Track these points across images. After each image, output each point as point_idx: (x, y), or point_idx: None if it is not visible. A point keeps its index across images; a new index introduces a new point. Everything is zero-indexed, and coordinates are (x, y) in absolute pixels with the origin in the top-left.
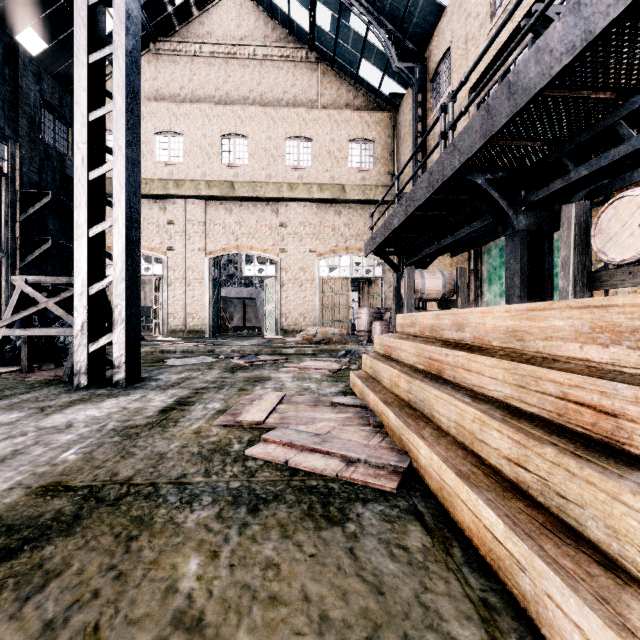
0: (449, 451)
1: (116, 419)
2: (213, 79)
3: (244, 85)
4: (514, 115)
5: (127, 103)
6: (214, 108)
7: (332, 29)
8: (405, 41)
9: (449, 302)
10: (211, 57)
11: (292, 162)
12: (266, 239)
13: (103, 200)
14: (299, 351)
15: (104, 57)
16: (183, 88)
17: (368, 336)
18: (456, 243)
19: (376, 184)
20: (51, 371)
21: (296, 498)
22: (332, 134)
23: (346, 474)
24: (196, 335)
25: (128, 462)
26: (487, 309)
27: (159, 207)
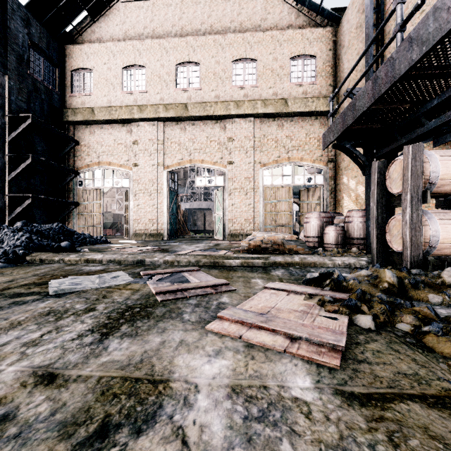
0: None
1: None
2: (170, 17)
3: (196, 19)
4: None
5: None
6: (171, 41)
7: None
8: None
9: None
10: None
11: (238, 82)
12: (215, 153)
13: None
14: (245, 263)
15: None
16: (146, 28)
17: (318, 242)
18: None
19: (318, 96)
20: None
21: None
22: (275, 53)
23: None
24: (155, 238)
25: None
26: None
27: (126, 130)
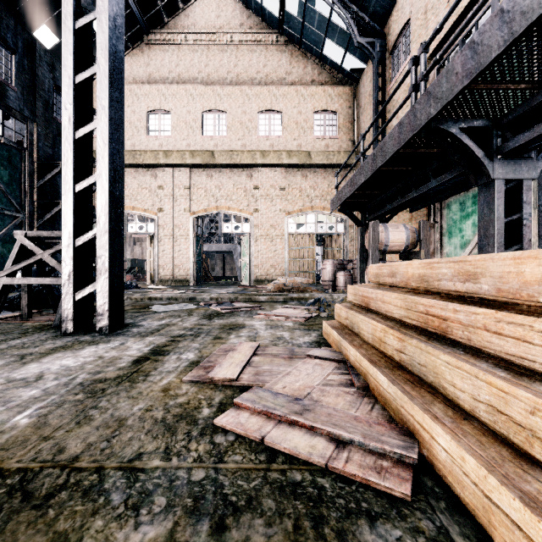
0: (486, 447)
1: (88, 370)
2: (196, 63)
3: (223, 67)
4: (509, 45)
5: (110, 65)
6: (197, 88)
7: (299, 13)
8: (366, 18)
9: (411, 254)
10: (195, 44)
11: (264, 133)
12: (241, 200)
13: (90, 158)
14: (271, 299)
15: (89, 22)
16: (171, 72)
17: (332, 285)
18: (420, 197)
19: (338, 150)
20: (48, 316)
21: (276, 506)
22: (299, 107)
23: (338, 464)
24: (182, 284)
25: (81, 431)
26: (526, 253)
27: (151, 174)
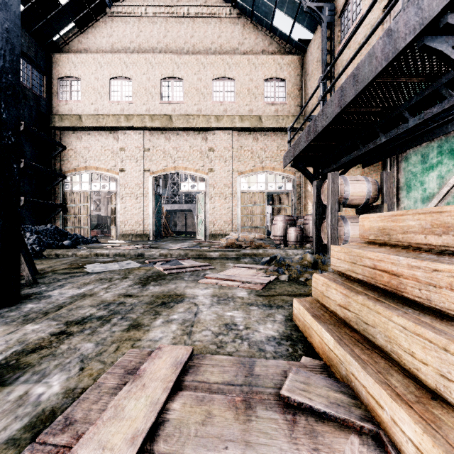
0: None
1: None
2: (155, 34)
3: (180, 38)
4: None
5: None
6: (156, 57)
7: None
8: None
9: (372, 207)
10: (154, 17)
11: (218, 98)
12: (197, 161)
13: None
14: (223, 255)
15: None
16: (132, 42)
17: (283, 240)
18: (389, 143)
19: (287, 114)
20: None
21: None
22: (251, 75)
23: None
24: (142, 238)
25: None
26: None
27: (113, 137)
